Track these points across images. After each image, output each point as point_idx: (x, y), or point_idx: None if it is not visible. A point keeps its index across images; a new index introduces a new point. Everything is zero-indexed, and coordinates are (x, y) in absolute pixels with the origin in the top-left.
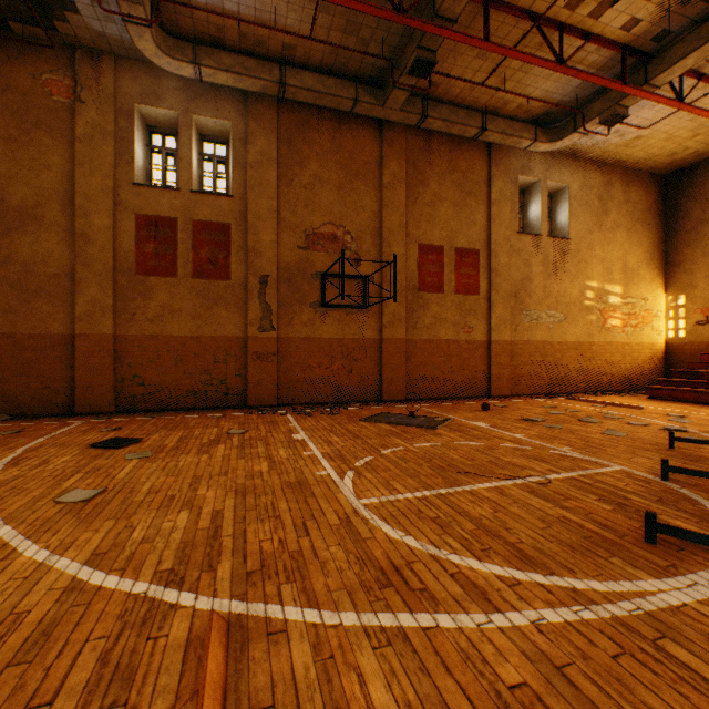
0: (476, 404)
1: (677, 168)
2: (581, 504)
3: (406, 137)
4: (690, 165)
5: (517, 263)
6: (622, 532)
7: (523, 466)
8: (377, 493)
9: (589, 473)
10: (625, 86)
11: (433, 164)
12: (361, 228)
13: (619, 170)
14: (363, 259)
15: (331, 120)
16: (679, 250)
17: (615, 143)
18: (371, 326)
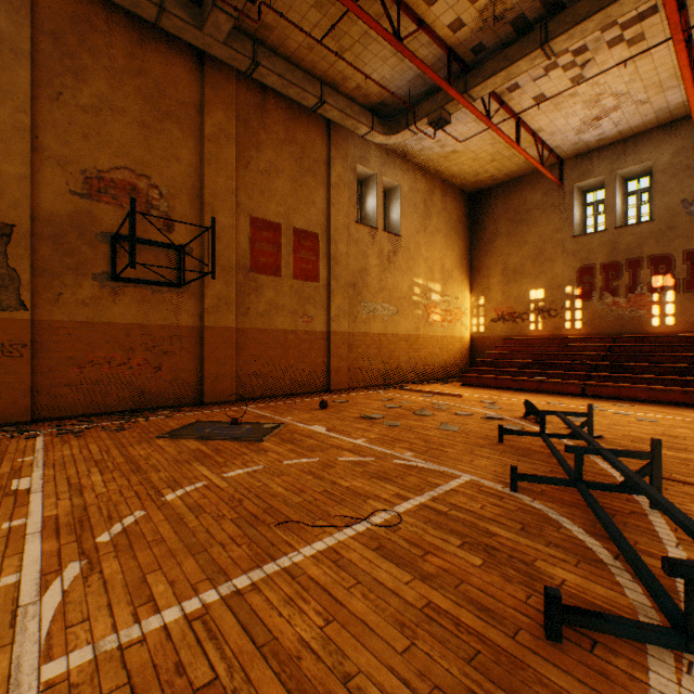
0: (316, 401)
1: (479, 189)
2: (445, 562)
3: (235, 87)
4: (488, 188)
5: (356, 253)
6: (511, 621)
7: (366, 494)
8: (102, 625)
9: (441, 493)
10: (451, 88)
11: (269, 128)
12: (175, 184)
13: (439, 180)
14: (178, 224)
15: (129, 29)
16: (480, 259)
17: (437, 153)
18: (189, 310)
